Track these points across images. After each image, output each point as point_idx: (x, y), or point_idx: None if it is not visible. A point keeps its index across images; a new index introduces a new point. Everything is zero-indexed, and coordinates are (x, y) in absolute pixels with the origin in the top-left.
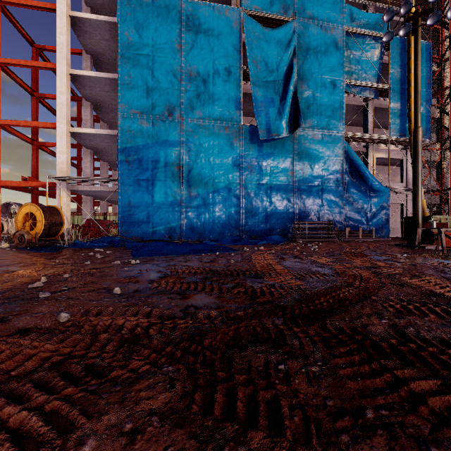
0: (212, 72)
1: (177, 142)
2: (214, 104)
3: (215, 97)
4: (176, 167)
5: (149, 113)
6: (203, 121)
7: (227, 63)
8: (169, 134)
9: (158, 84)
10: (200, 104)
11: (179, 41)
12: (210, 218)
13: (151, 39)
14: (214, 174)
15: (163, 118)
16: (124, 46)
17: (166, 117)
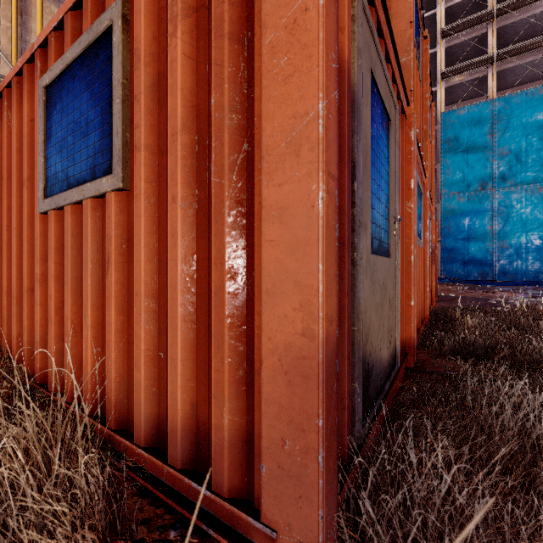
0: (524, 146)
1: (489, 208)
2: (527, 171)
3: (528, 166)
4: (488, 227)
5: (464, 192)
6: (515, 188)
7: (541, 133)
8: (482, 203)
9: (472, 169)
10: (512, 175)
11: (491, 132)
12: (522, 265)
13: (466, 139)
14: (527, 228)
15: (476, 193)
16: (445, 151)
17: (479, 191)
